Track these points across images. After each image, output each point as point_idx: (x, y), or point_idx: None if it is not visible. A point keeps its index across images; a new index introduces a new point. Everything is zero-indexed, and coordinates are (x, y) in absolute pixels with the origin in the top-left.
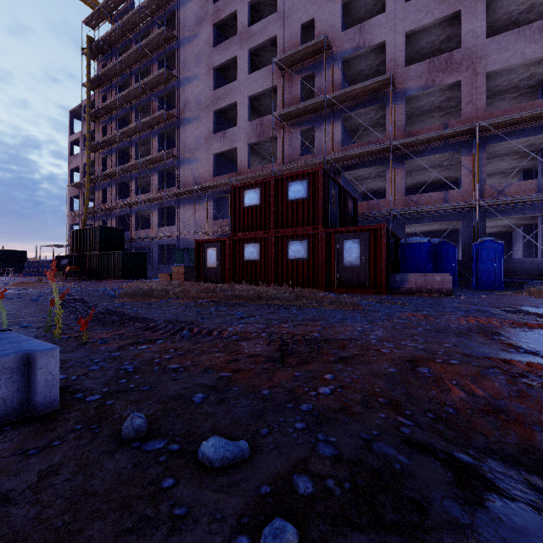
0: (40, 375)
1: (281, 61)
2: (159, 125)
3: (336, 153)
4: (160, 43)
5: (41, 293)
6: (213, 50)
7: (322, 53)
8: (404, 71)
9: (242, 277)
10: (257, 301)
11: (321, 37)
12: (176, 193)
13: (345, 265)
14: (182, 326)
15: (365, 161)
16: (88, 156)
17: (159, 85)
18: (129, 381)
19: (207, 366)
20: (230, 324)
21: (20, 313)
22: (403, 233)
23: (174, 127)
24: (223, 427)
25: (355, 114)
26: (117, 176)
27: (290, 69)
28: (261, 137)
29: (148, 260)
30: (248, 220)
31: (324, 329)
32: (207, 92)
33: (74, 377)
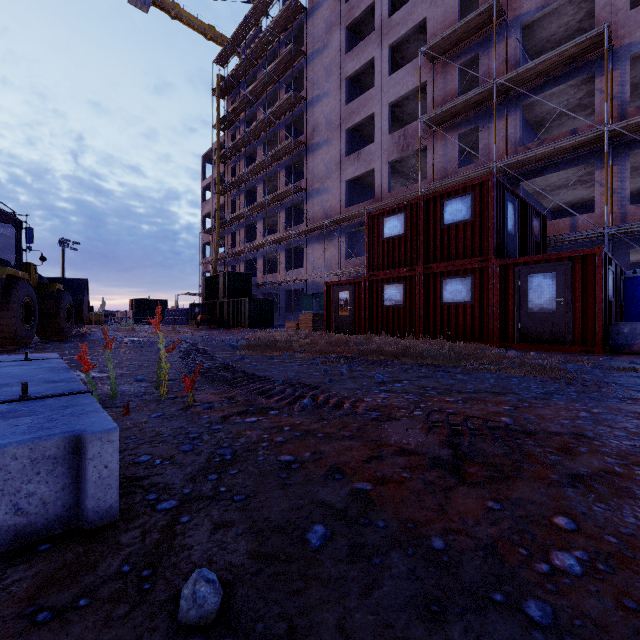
0: (91, 469)
1: (431, 49)
2: (287, 157)
3: (512, 156)
4: (288, 64)
5: (171, 342)
6: (345, 57)
7: (490, 23)
8: (628, 17)
9: (380, 327)
10: (402, 359)
11: (488, 3)
12: (305, 231)
13: (531, 311)
14: (304, 391)
15: (558, 162)
16: (218, 200)
17: (287, 111)
18: (221, 478)
19: (333, 465)
20: (367, 391)
21: (143, 364)
22: (626, 262)
23: (302, 156)
24: (359, 634)
25: (542, 97)
26: (245, 217)
27: (444, 56)
28: (405, 151)
29: (276, 307)
30: (388, 254)
31: (517, 410)
32: (338, 108)
33: (157, 461)
